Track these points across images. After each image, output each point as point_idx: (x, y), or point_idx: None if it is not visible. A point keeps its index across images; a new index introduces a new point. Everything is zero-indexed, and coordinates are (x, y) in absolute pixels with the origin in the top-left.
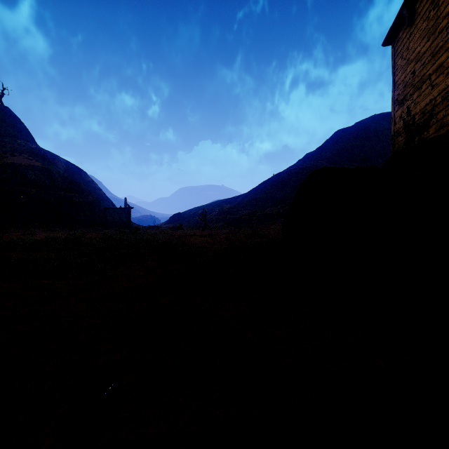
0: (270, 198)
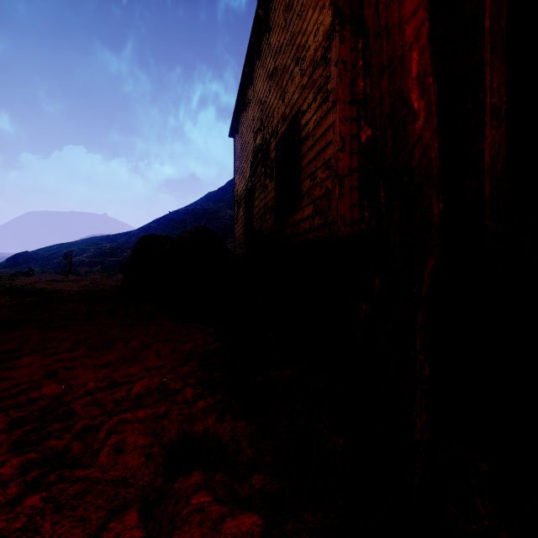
0: None
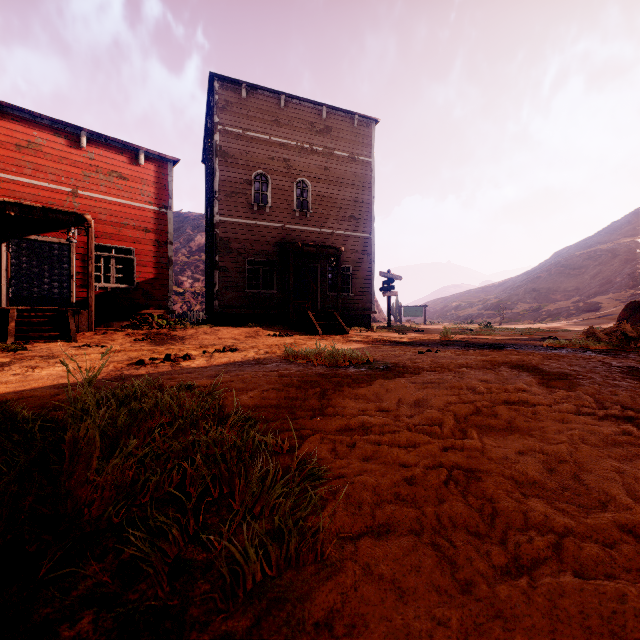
0: (558, 289)
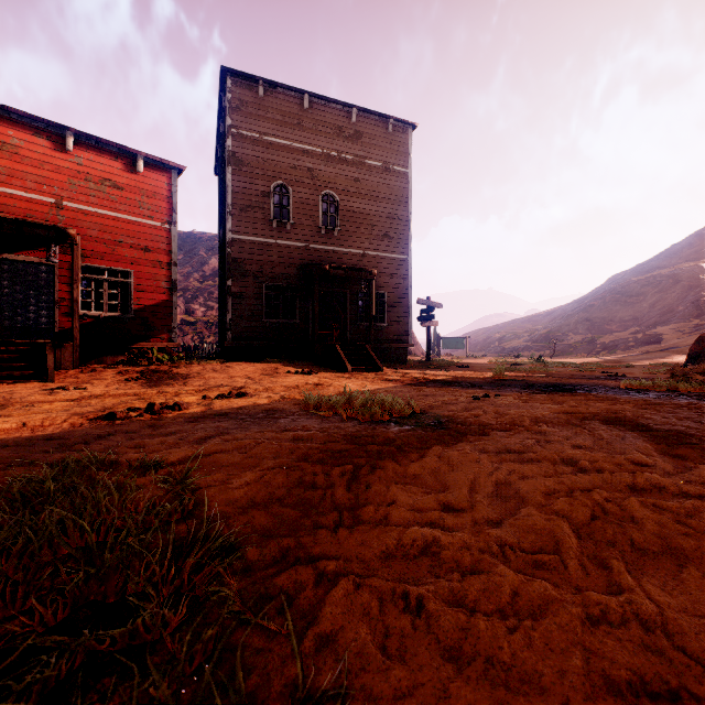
0: (613, 319)
